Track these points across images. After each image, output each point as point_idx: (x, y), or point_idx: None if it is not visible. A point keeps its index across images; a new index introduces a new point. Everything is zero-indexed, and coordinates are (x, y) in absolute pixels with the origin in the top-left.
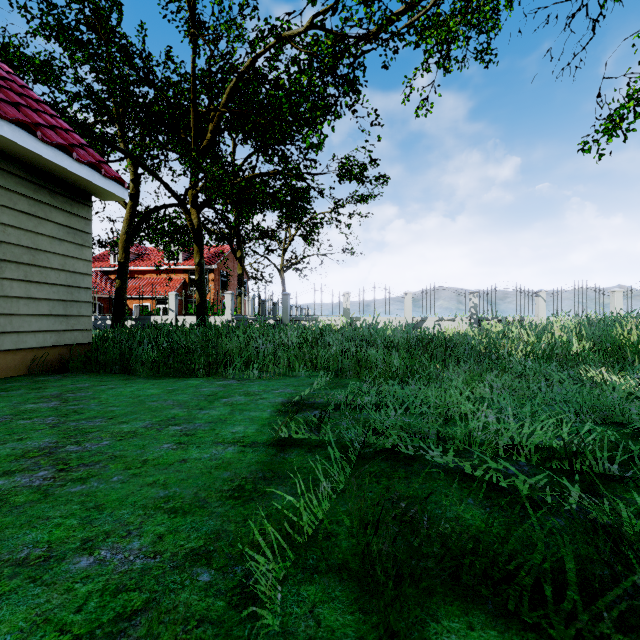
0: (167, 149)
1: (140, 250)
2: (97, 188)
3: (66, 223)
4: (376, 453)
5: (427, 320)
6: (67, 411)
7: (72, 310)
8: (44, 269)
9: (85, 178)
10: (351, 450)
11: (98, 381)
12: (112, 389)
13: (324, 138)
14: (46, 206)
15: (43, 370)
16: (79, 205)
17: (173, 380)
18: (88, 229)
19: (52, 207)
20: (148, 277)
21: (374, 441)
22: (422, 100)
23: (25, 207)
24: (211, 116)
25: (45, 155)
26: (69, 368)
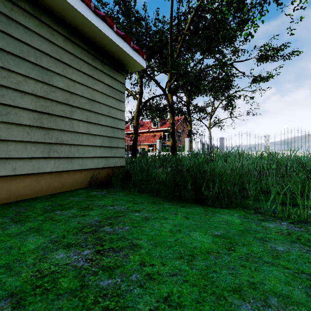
0: (154, 70)
1: (141, 123)
2: (128, 58)
3: (110, 84)
4: None
5: None
6: (93, 308)
7: (114, 143)
8: (98, 115)
9: (121, 47)
10: None
11: (131, 202)
12: (147, 221)
13: (256, 29)
14: (99, 71)
15: (96, 185)
16: (118, 73)
17: (201, 210)
18: (122, 90)
19: (102, 73)
20: (145, 135)
21: None
22: None
23: (86, 70)
24: (178, 40)
25: (96, 24)
26: (111, 184)
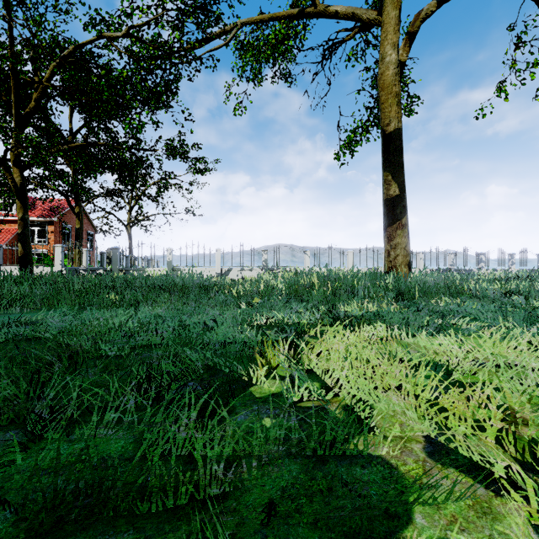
0: None
1: None
2: None
3: None
4: (26, 339)
5: (232, 270)
6: None
7: None
8: None
9: None
10: (3, 336)
11: None
12: None
13: (143, 124)
14: None
15: None
16: None
17: None
18: None
19: None
20: None
21: (26, 333)
22: (238, 103)
23: None
24: (35, 86)
25: None
26: None
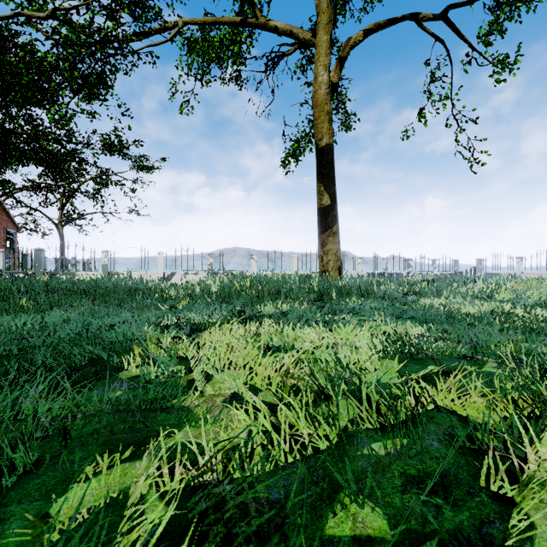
0: None
1: None
2: None
3: None
4: None
5: (176, 274)
6: None
7: None
8: None
9: None
10: None
11: None
12: None
13: (72, 116)
14: None
15: None
16: None
17: None
18: None
19: None
20: None
21: None
22: (184, 102)
23: None
24: None
25: None
26: None
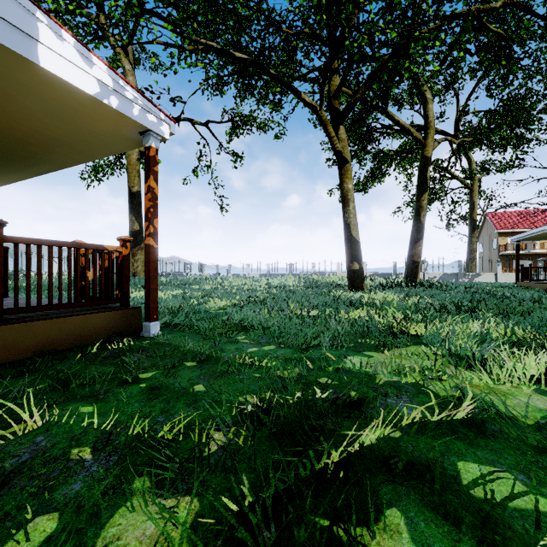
0: None
1: None
2: None
3: None
4: None
5: None
6: None
7: None
8: None
9: None
10: None
11: None
12: None
13: None
14: None
15: None
16: None
17: None
18: None
19: None
20: None
21: None
22: None
23: None
24: None
25: None
26: None
